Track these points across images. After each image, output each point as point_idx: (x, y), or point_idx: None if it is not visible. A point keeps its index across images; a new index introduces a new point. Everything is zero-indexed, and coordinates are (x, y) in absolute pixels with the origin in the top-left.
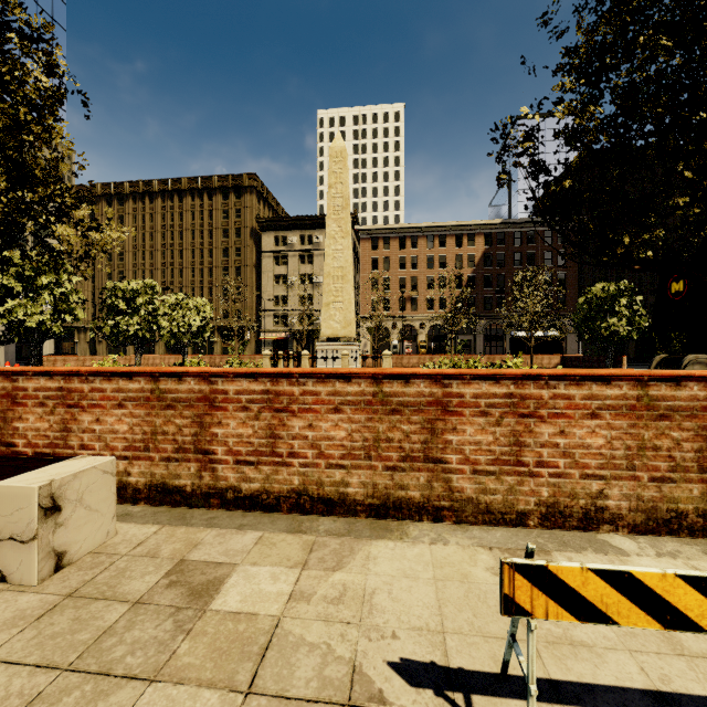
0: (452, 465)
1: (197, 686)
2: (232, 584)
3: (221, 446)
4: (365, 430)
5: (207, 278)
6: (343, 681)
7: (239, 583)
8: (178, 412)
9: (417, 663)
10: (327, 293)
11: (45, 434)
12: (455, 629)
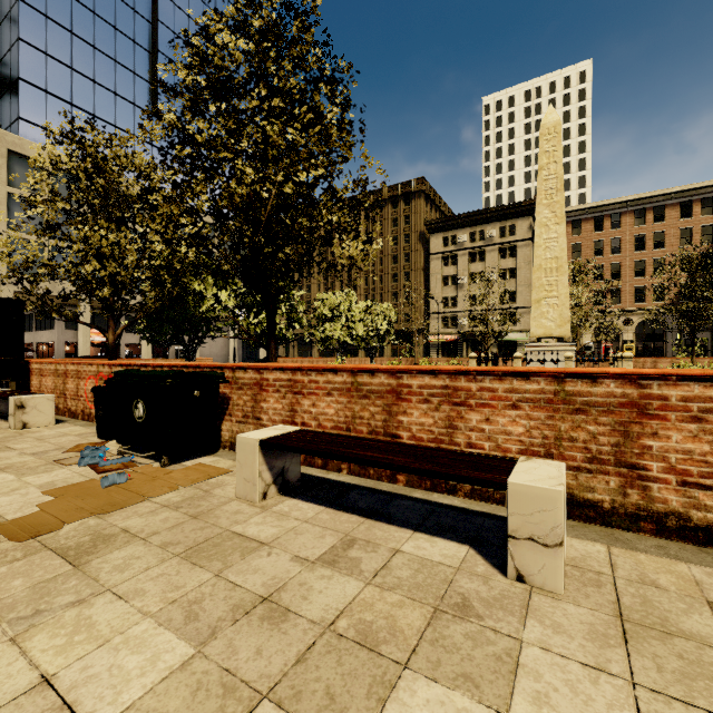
0: None
1: None
2: None
3: (656, 462)
4: None
5: (378, 286)
6: None
7: None
8: (591, 418)
9: None
10: (537, 288)
11: (429, 429)
12: None
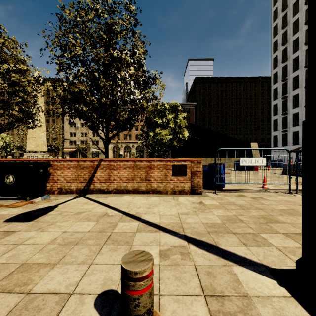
0: None
1: None
2: None
3: None
4: None
5: None
6: None
7: None
8: None
9: None
10: (29, 133)
11: None
12: None
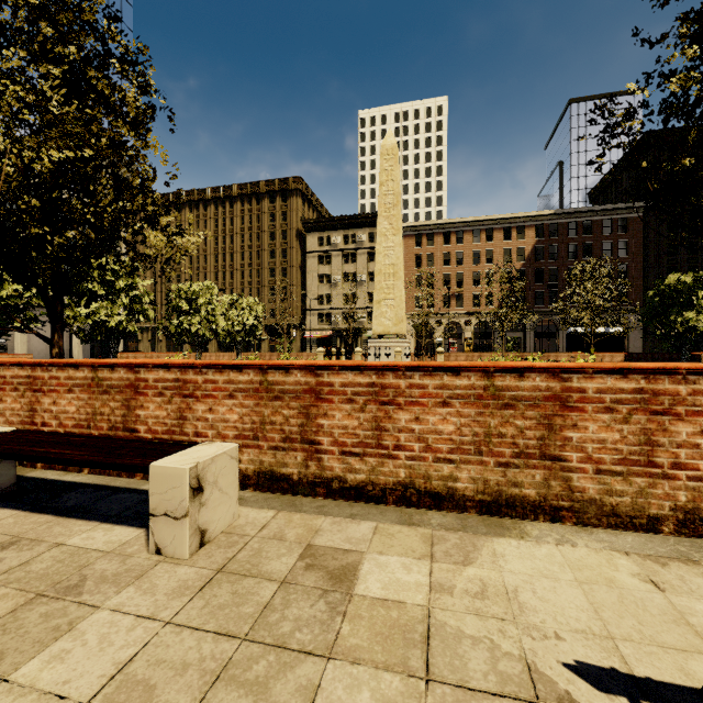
0: (572, 463)
1: (374, 667)
2: (367, 571)
3: (327, 437)
4: (475, 424)
5: (255, 280)
6: (521, 677)
7: (373, 571)
8: (285, 403)
9: (595, 667)
10: (378, 290)
11: (164, 422)
12: (624, 635)
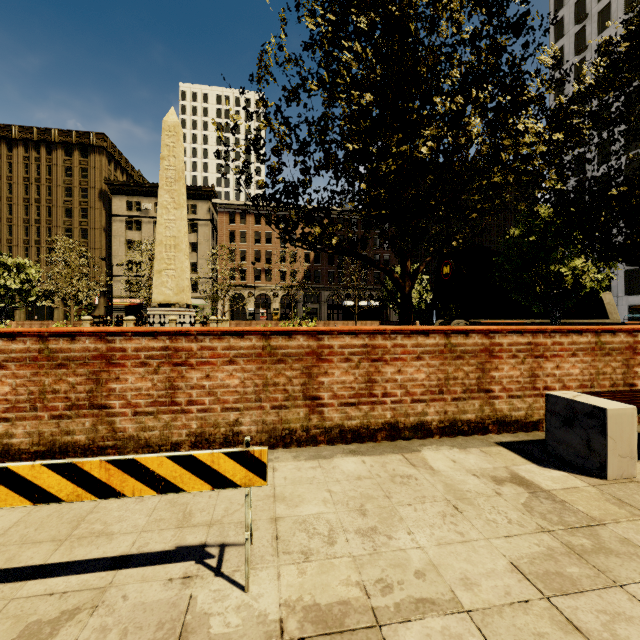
0: (116, 409)
1: None
2: None
3: None
4: (30, 384)
5: (45, 238)
6: None
7: None
8: None
9: None
10: (159, 260)
11: None
12: (2, 542)
